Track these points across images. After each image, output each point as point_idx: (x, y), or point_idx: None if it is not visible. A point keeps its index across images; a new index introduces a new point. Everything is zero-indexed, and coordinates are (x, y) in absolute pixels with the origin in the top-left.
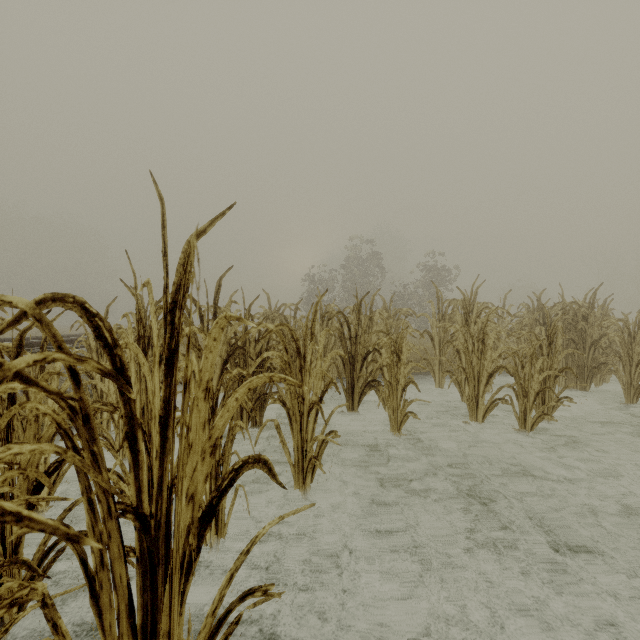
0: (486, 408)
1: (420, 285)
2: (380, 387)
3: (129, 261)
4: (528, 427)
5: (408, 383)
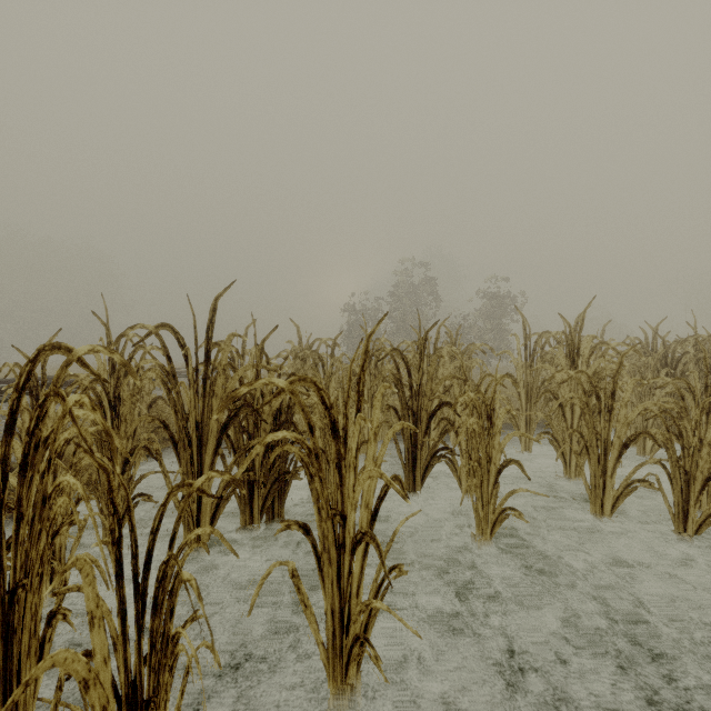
0: (618, 494)
1: (481, 315)
2: (454, 457)
3: None
4: (692, 529)
5: (507, 462)
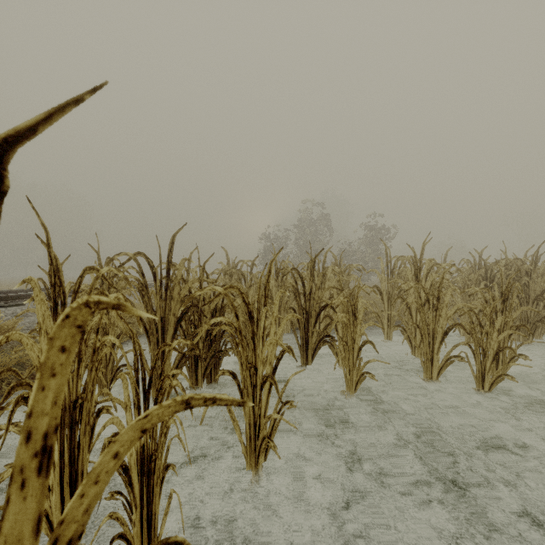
0: (441, 365)
1: (363, 242)
2: (334, 342)
3: (36, 212)
4: (486, 387)
5: (365, 342)
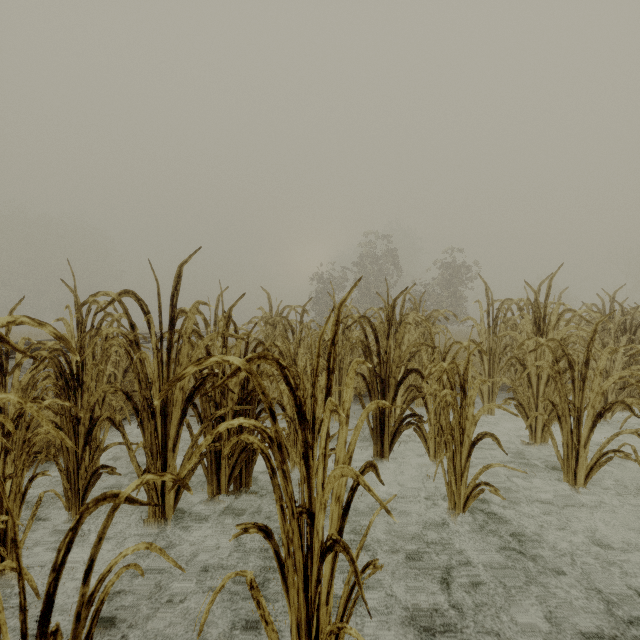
0: (592, 465)
1: (438, 284)
2: (421, 424)
3: None
4: None
5: (482, 435)
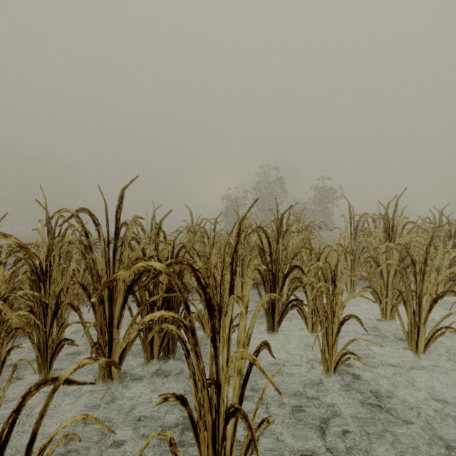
0: (429, 338)
1: (313, 202)
2: (302, 306)
3: None
4: None
5: (348, 316)
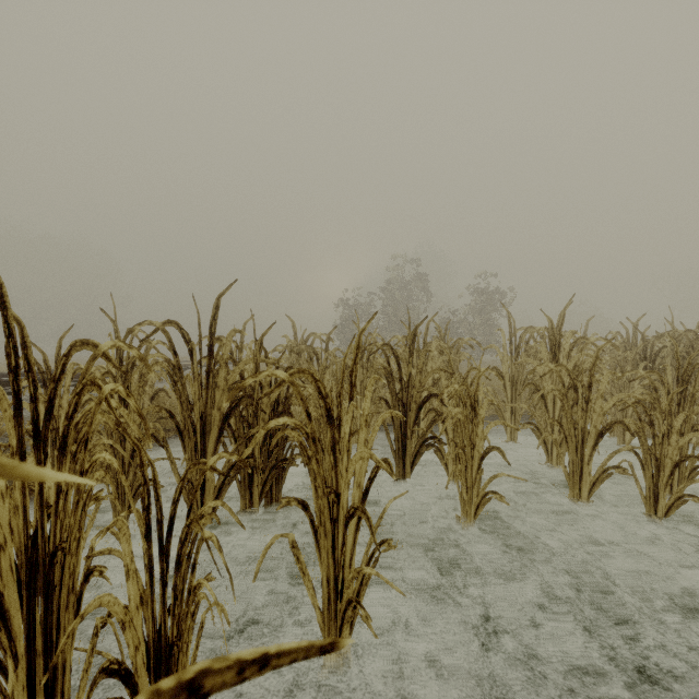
0: (594, 480)
1: (471, 310)
2: (441, 446)
3: None
4: (662, 511)
5: (489, 449)
